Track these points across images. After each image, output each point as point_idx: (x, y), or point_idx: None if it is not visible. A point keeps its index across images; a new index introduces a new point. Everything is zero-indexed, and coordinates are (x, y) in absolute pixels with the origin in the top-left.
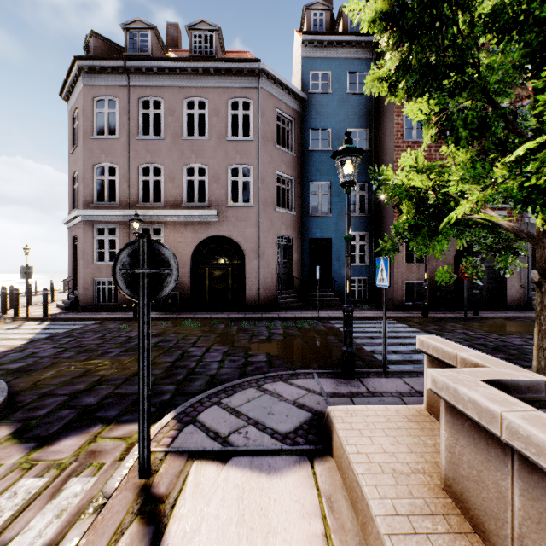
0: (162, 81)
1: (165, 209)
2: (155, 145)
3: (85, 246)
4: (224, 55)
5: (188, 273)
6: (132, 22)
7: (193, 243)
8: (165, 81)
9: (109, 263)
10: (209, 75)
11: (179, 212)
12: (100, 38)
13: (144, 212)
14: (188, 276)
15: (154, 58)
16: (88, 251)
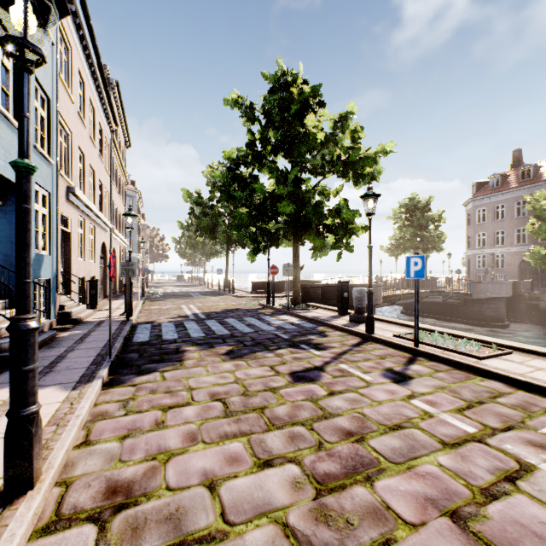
0: (504, 197)
1: (505, 247)
2: (501, 223)
3: (473, 263)
4: (542, 167)
5: (516, 272)
6: (491, 175)
7: (519, 260)
8: (505, 197)
9: (482, 268)
10: (527, 189)
11: (512, 248)
12: (478, 183)
13: (496, 249)
14: (517, 273)
15: (500, 191)
16: (474, 264)
